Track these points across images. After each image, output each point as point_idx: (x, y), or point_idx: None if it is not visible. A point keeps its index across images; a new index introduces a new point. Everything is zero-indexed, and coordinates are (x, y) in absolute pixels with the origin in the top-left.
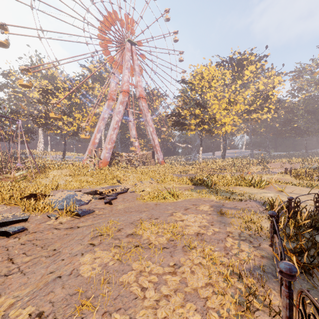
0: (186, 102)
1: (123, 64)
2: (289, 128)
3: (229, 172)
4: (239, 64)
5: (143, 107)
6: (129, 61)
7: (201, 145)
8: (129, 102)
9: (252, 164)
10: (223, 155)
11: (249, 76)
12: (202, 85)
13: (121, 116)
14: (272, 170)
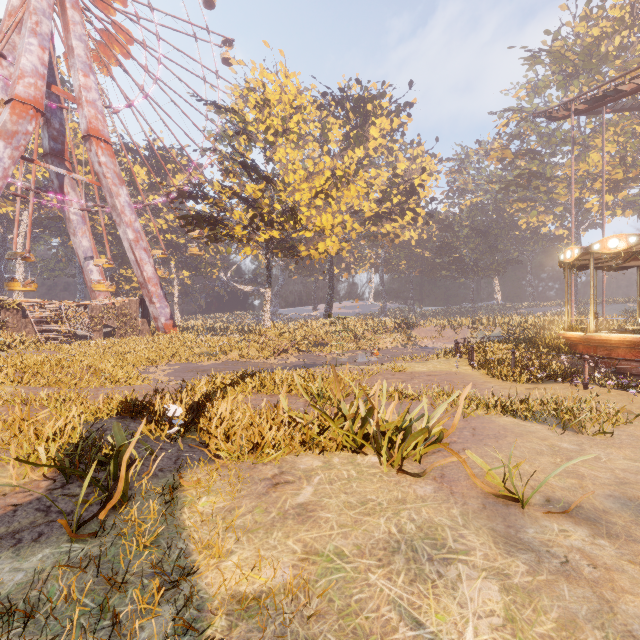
0: (233, 172)
1: (24, 19)
2: (448, 261)
3: (332, 352)
4: (359, 110)
5: (101, 167)
6: (46, 14)
7: (268, 283)
8: (64, 153)
9: (385, 331)
10: (326, 311)
11: (380, 144)
12: (267, 125)
13: (4, 179)
14: (423, 343)
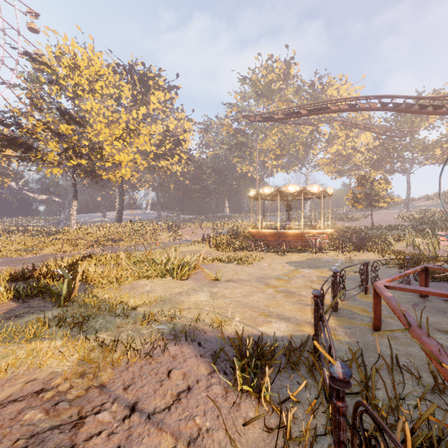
0: (41, 106)
1: None
2: (199, 187)
3: (127, 245)
4: (143, 82)
5: None
6: None
7: (74, 196)
8: None
9: (161, 231)
10: (118, 217)
11: (157, 107)
12: (76, 82)
13: None
14: (185, 238)
